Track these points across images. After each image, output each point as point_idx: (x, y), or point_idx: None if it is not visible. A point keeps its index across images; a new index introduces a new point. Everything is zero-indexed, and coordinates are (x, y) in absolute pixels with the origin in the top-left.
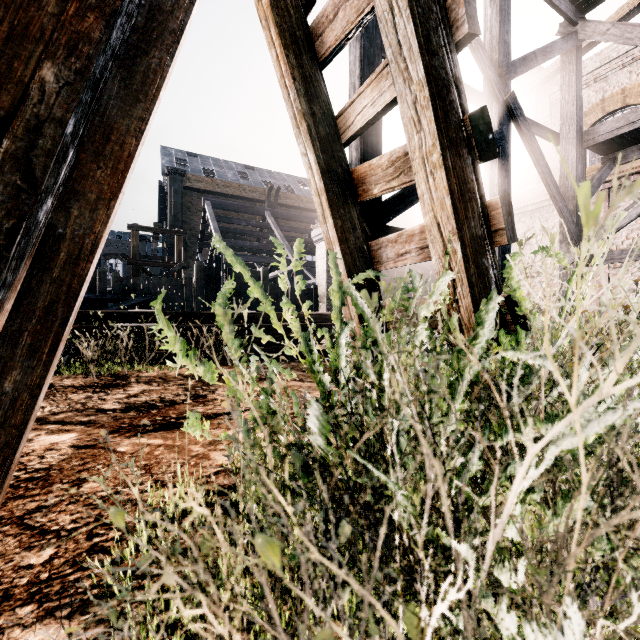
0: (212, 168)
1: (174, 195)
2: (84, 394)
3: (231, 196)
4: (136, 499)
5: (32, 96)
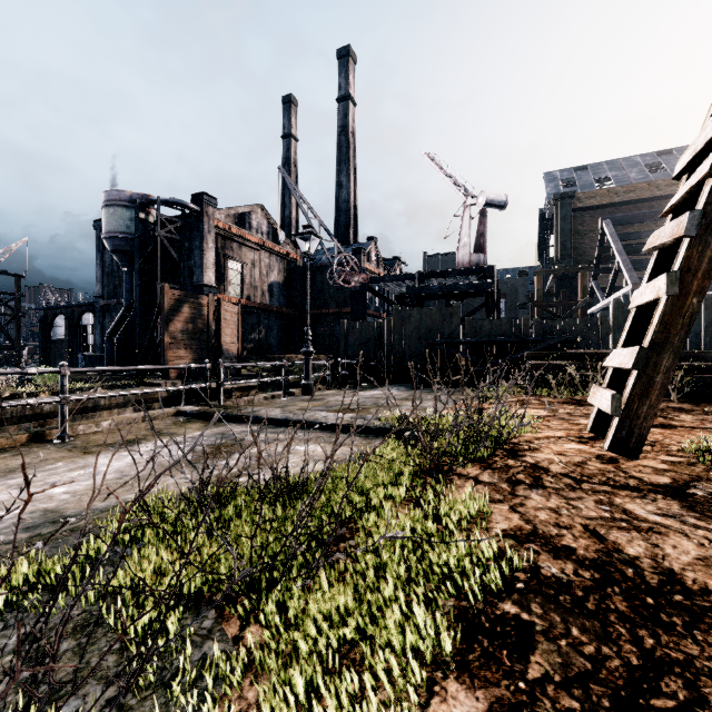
0: (607, 175)
1: (561, 222)
2: (570, 406)
3: (635, 201)
4: (673, 444)
5: (690, 308)
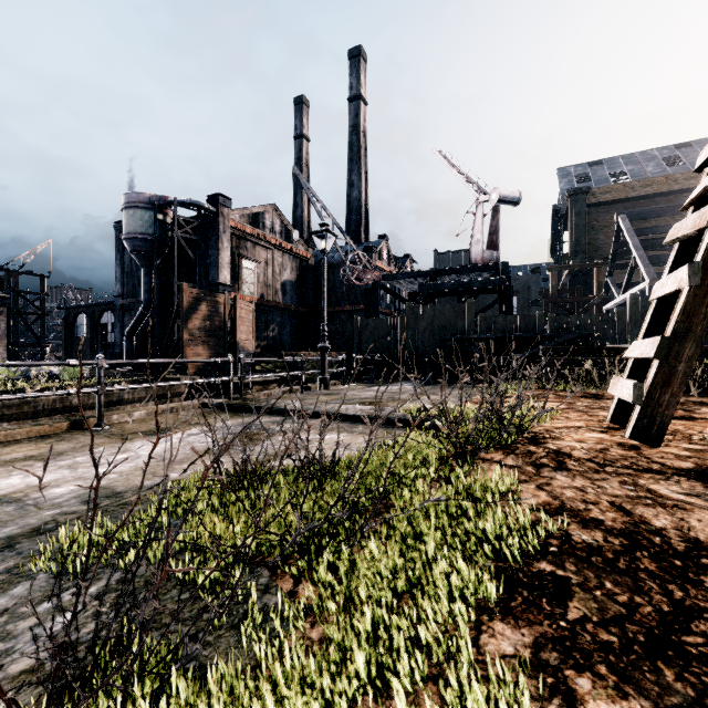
0: (622, 169)
1: (575, 218)
2: (588, 400)
3: (652, 196)
4: (695, 434)
5: None
